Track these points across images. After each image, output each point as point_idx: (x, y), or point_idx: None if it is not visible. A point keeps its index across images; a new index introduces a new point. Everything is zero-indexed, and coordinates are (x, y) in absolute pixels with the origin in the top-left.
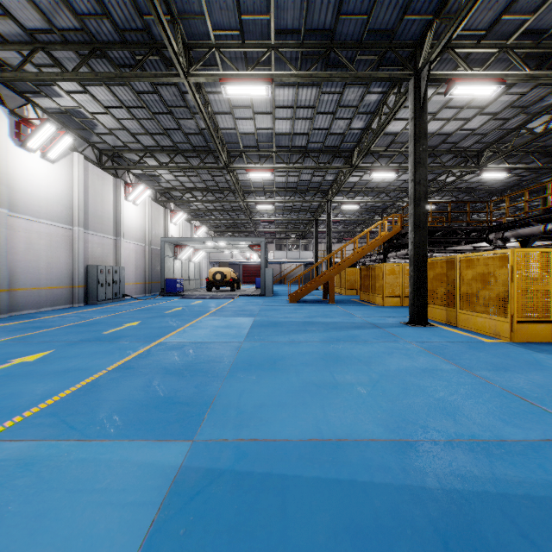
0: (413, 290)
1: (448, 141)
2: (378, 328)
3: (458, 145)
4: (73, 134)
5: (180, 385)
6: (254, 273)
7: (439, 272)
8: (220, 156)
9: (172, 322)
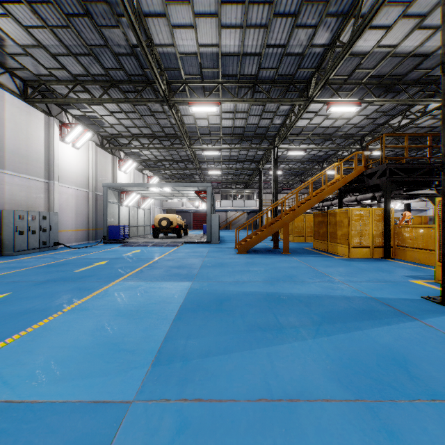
0: None
1: (420, 66)
2: (407, 317)
3: (430, 73)
4: None
5: None
6: (203, 220)
7: None
8: (156, 81)
9: (58, 295)
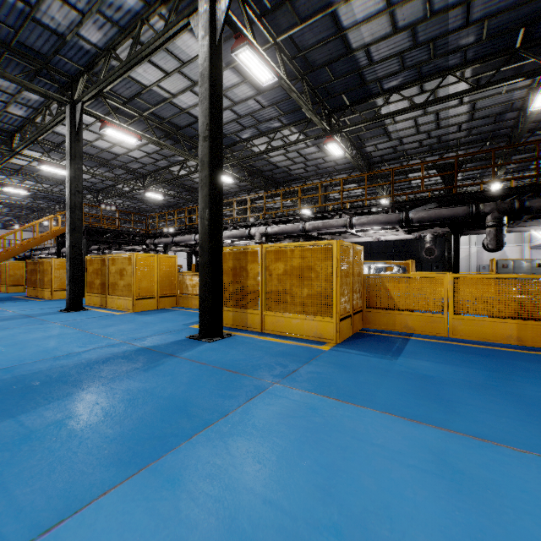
0: (69, 282)
1: (118, 159)
2: (30, 317)
3: (128, 165)
4: None
5: None
6: None
7: (96, 267)
8: None
9: None
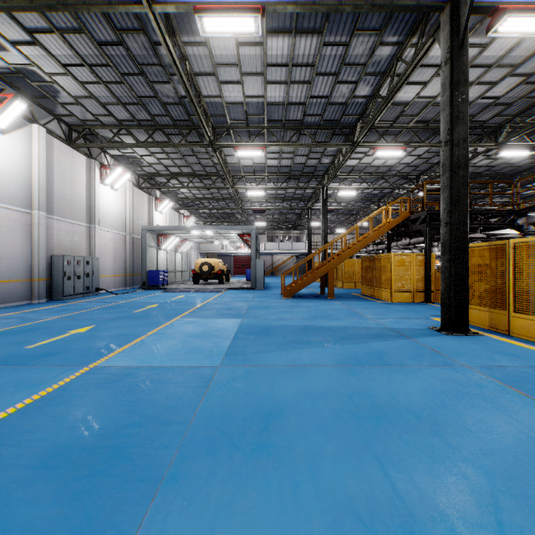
0: (449, 286)
1: None
2: (405, 337)
3: (474, 119)
4: (33, 103)
5: (44, 526)
6: (246, 265)
7: (477, 262)
8: (203, 129)
9: (135, 326)
